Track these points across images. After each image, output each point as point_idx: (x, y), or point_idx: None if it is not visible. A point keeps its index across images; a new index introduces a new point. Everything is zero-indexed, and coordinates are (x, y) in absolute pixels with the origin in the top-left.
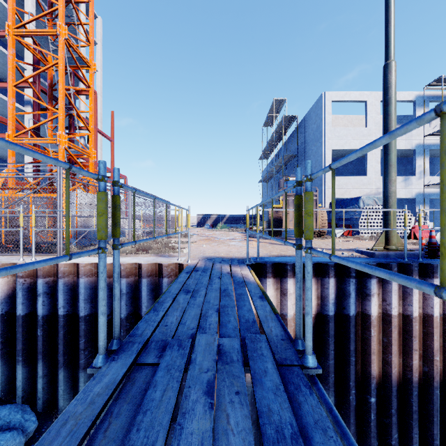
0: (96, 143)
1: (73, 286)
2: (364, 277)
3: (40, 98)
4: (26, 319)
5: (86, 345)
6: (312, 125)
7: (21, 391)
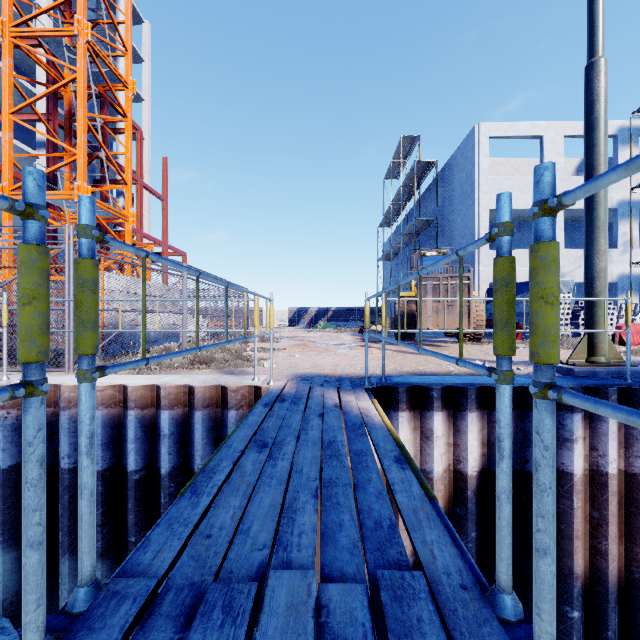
0: (141, 204)
1: None
2: (560, 409)
3: (52, 133)
4: (10, 475)
5: (104, 519)
6: (459, 174)
7: (2, 590)
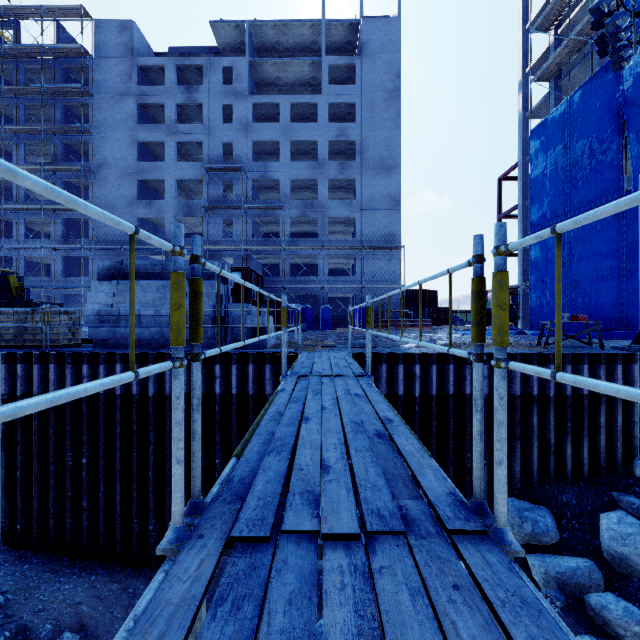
0: None
1: None
2: None
3: None
4: None
5: None
6: None
7: None
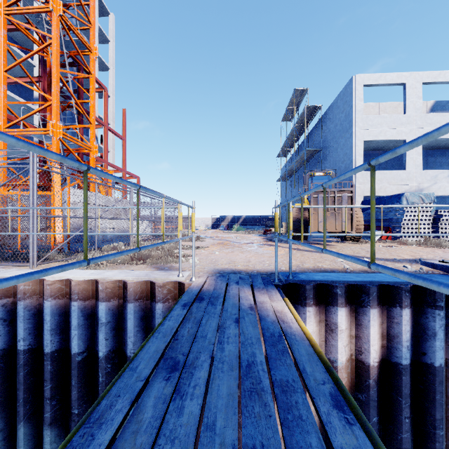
0: (107, 142)
1: (38, 310)
2: None
3: (37, 87)
4: None
5: (53, 393)
6: (339, 115)
7: None
